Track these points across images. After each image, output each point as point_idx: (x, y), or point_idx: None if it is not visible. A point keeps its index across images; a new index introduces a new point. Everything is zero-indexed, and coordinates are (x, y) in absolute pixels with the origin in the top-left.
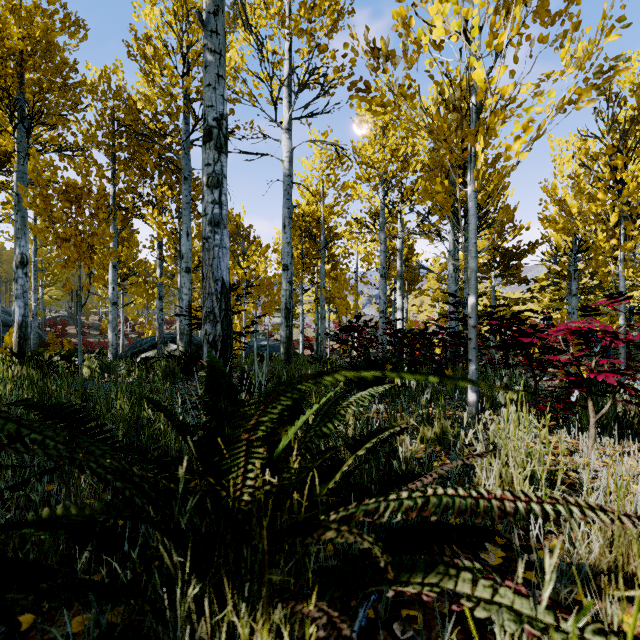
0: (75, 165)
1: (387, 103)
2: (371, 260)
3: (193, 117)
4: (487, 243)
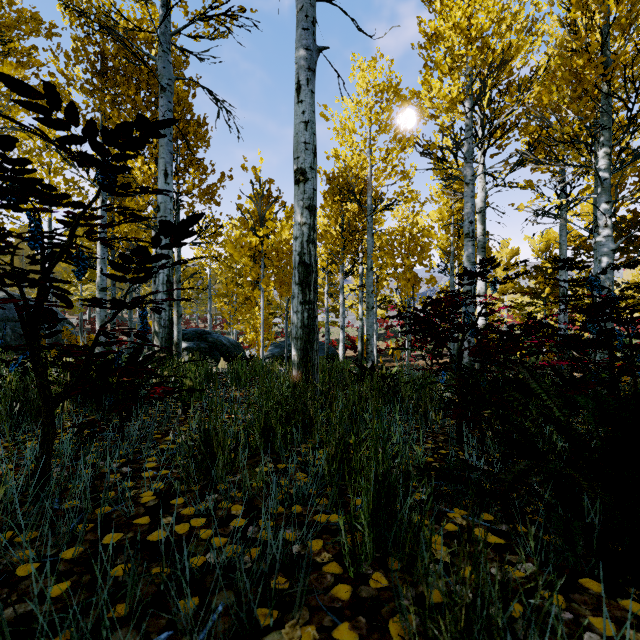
0: None
1: None
2: (432, 235)
3: None
4: None
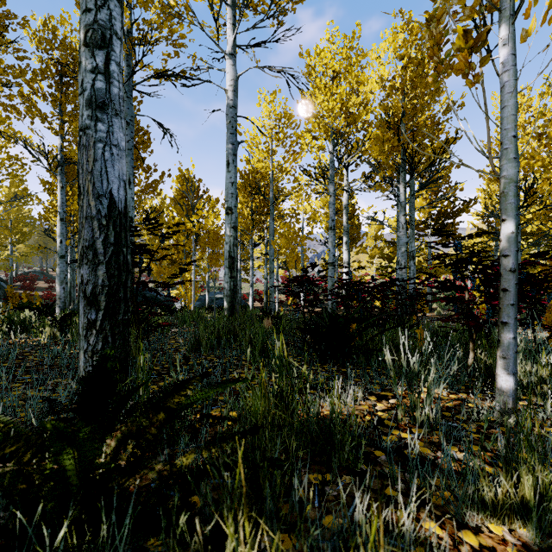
0: (19, 115)
1: None
2: (317, 218)
3: (134, 57)
4: (424, 203)
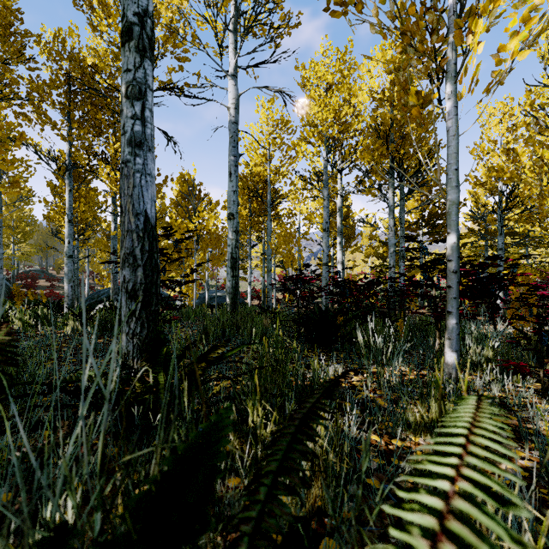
0: (30, 122)
1: (348, 0)
2: (313, 219)
3: None
4: (416, 204)
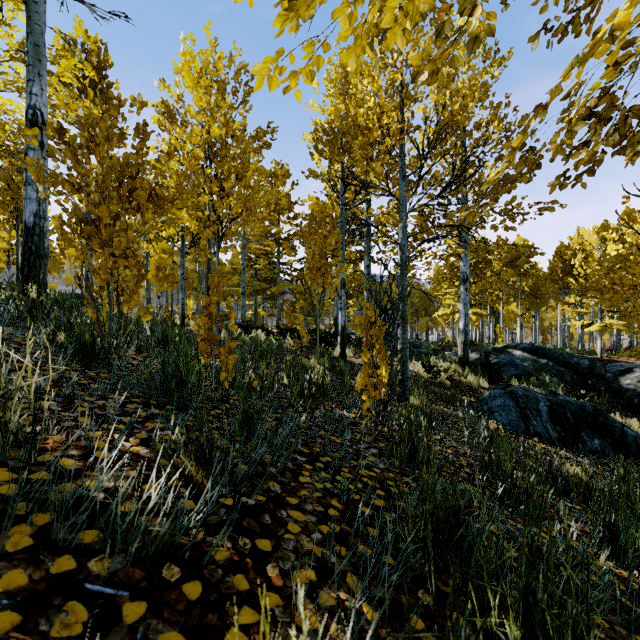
0: None
1: None
2: None
3: None
4: None
